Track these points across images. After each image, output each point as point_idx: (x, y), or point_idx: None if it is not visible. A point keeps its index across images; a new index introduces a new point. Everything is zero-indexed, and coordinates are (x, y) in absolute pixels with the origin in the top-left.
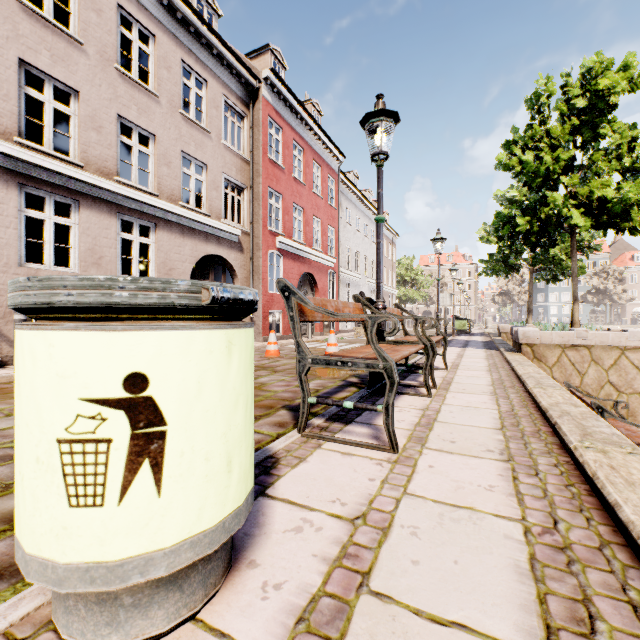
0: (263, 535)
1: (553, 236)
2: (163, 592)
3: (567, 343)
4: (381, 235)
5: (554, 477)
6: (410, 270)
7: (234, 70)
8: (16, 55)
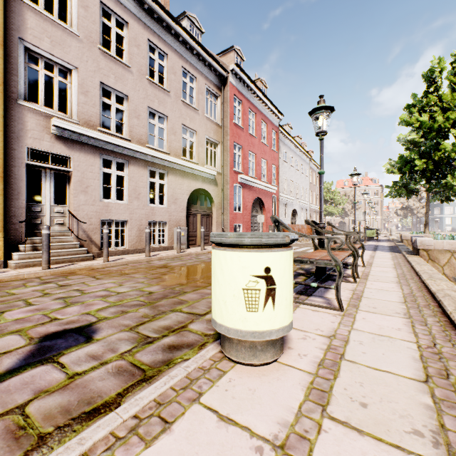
0: (289, 339)
1: (444, 171)
2: (270, 347)
3: (455, 249)
4: (322, 182)
5: (436, 327)
6: (329, 192)
7: (212, 67)
8: (98, 80)
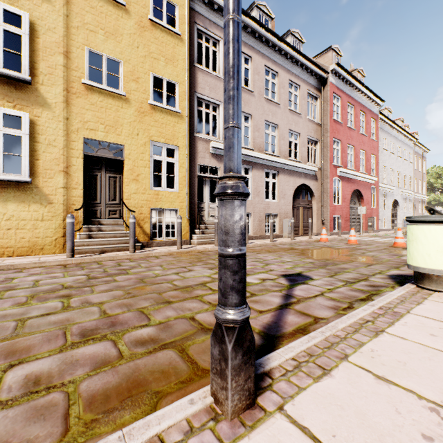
0: None
1: None
2: None
3: None
4: None
5: None
6: (440, 178)
7: (313, 73)
8: None
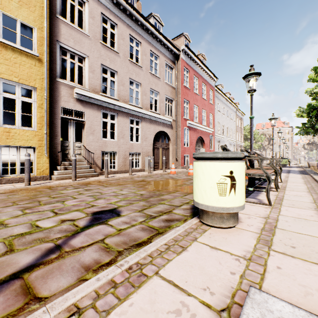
0: (239, 218)
1: None
2: (231, 218)
3: None
4: (252, 124)
5: None
6: None
7: (169, 49)
8: (100, 63)
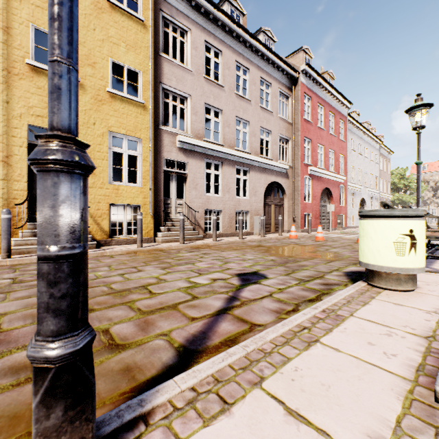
0: None
1: None
2: (410, 280)
3: None
4: (419, 171)
5: None
6: (403, 179)
7: (284, 72)
8: (203, 102)
